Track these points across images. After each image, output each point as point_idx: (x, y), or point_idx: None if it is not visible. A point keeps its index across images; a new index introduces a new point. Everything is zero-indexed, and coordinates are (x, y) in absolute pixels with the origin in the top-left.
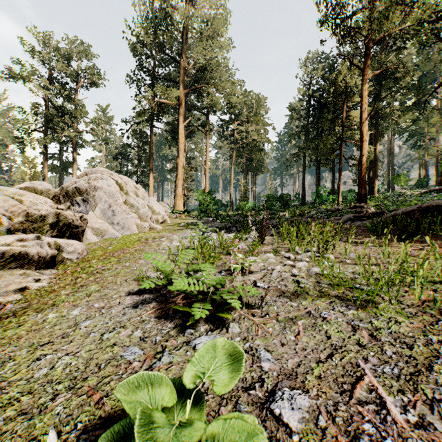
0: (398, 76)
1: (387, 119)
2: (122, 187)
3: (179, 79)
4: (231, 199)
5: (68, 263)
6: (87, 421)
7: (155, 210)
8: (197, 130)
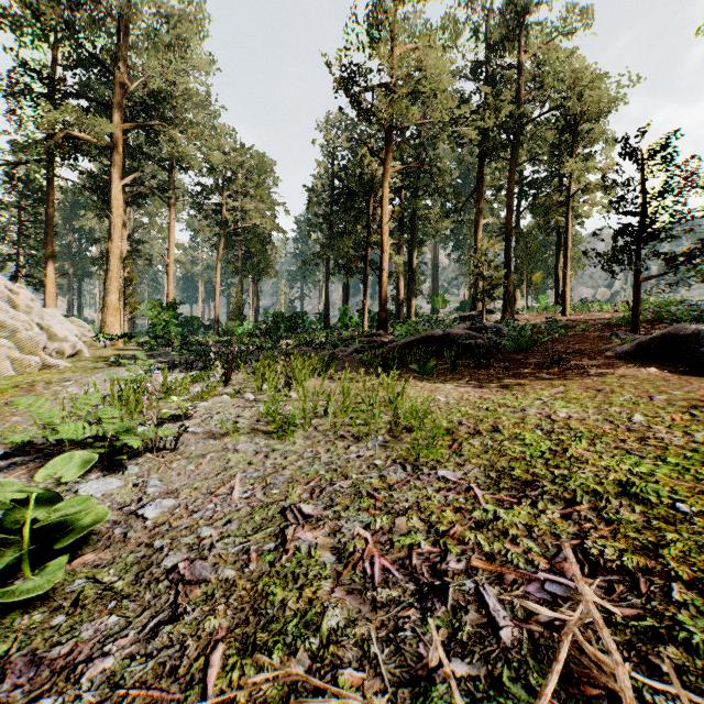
0: (436, 172)
1: (425, 224)
2: None
3: (112, 102)
4: (216, 316)
5: None
6: None
7: (57, 333)
8: (152, 194)
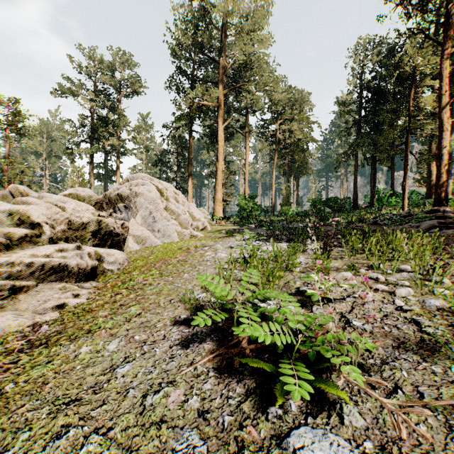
0: None
1: None
2: (162, 193)
3: (218, 79)
4: (272, 204)
5: (108, 274)
6: None
7: (195, 216)
8: (237, 132)
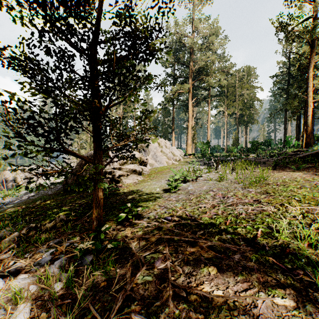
0: None
1: None
2: (159, 144)
3: (189, 76)
4: (226, 144)
5: (144, 175)
6: (162, 189)
7: (175, 154)
8: (202, 101)
